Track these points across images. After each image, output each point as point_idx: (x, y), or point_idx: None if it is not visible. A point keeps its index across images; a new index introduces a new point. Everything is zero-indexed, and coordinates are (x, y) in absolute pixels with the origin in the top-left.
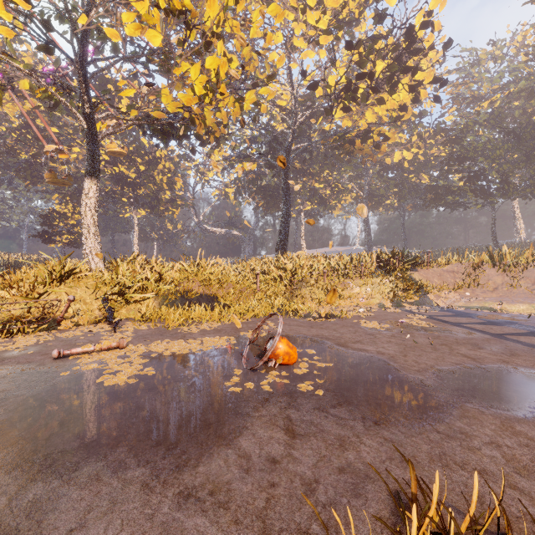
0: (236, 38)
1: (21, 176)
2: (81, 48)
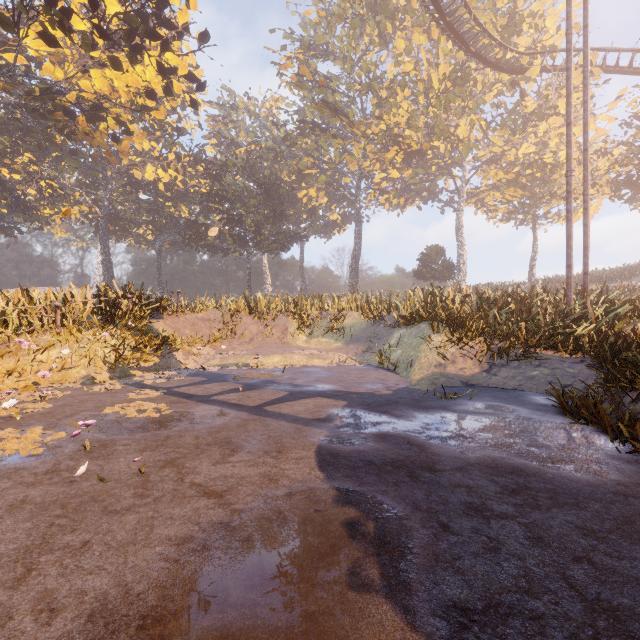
0: None
1: None
2: None
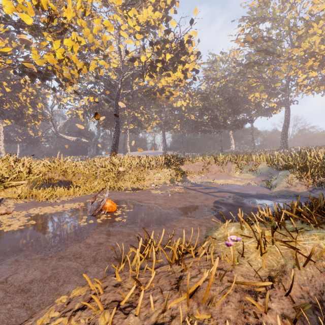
0: (84, 29)
1: None
2: None
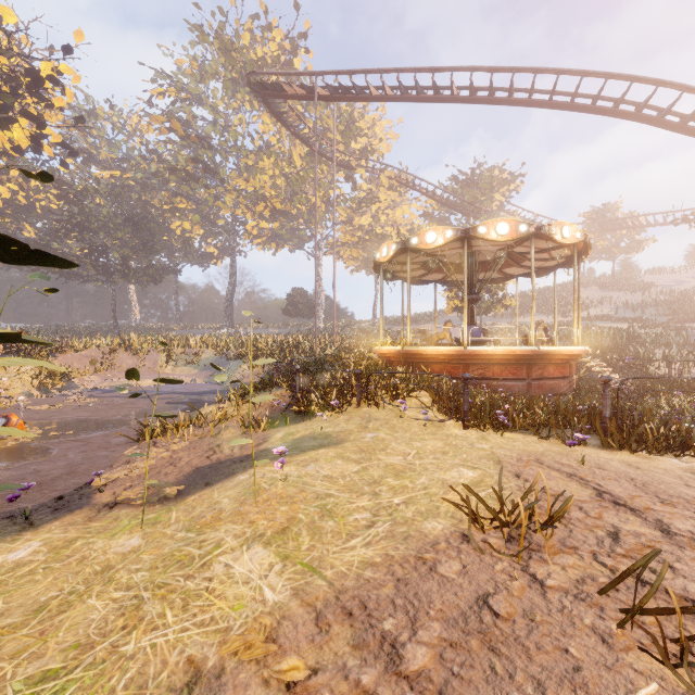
0: None
1: None
2: None
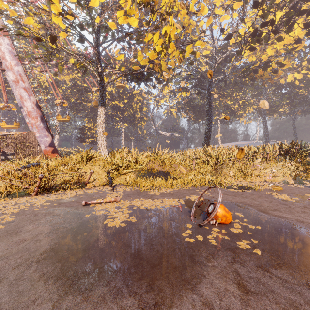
0: (180, 13)
1: (71, 110)
2: (97, 37)
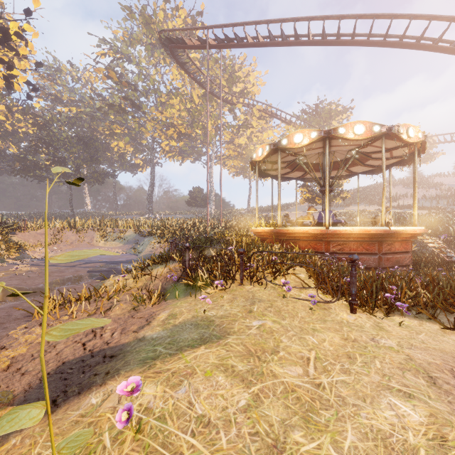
0: None
1: None
2: None
